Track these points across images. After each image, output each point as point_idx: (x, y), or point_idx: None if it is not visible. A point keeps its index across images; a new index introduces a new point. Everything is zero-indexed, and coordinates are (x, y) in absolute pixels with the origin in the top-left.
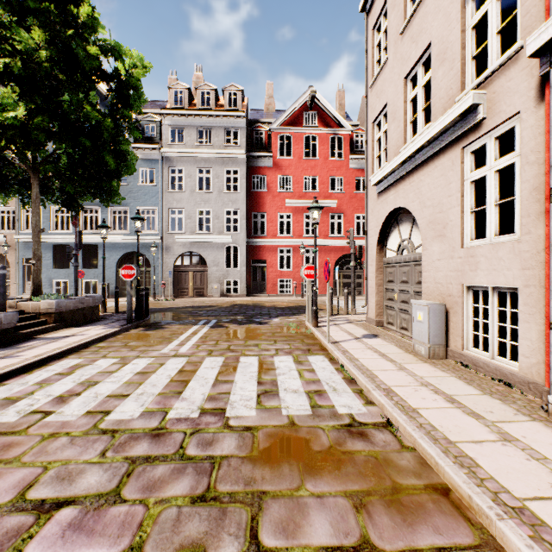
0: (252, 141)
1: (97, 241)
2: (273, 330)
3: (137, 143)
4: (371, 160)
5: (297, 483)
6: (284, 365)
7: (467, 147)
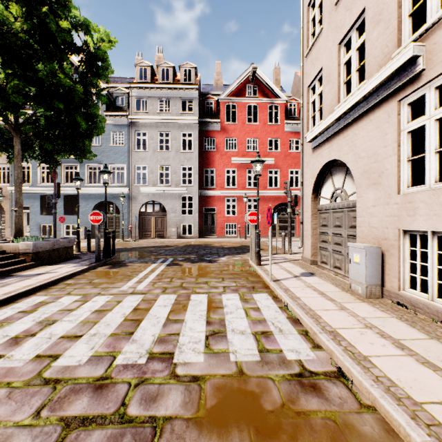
0: (203, 109)
1: (76, 192)
2: (221, 268)
3: (109, 111)
4: (306, 120)
5: None
6: (231, 303)
7: (403, 99)
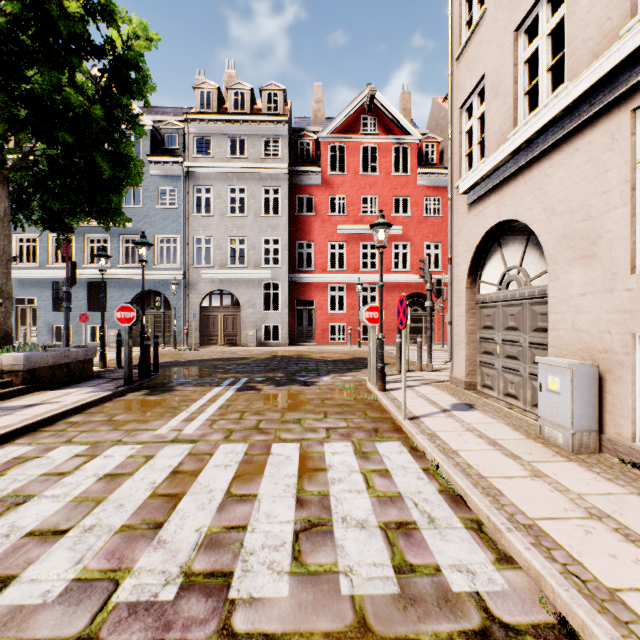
0: (296, 153)
1: (105, 276)
2: (323, 395)
3: (154, 156)
4: (458, 160)
5: None
6: (339, 461)
7: None
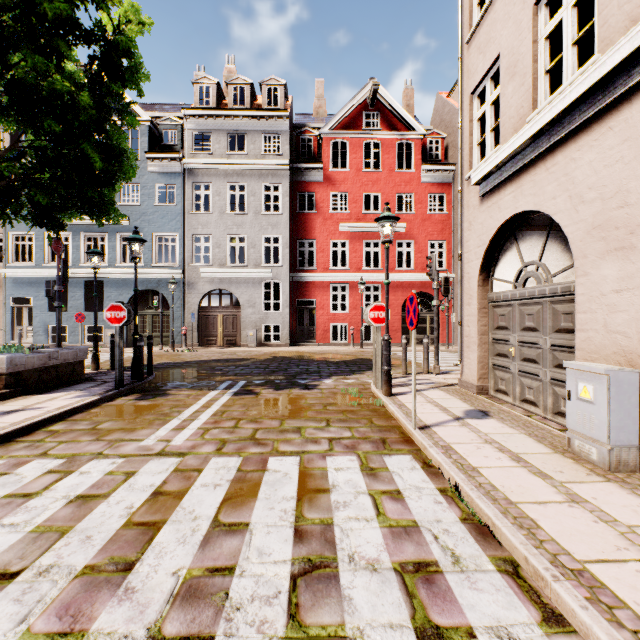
0: (297, 149)
1: (102, 275)
2: (325, 400)
3: (152, 152)
4: (468, 150)
5: None
6: (344, 479)
7: None
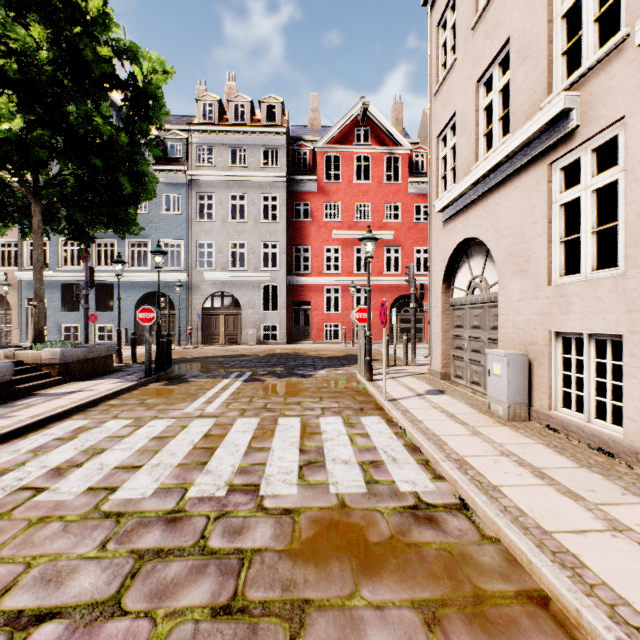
0: (293, 161)
1: (112, 279)
2: (319, 385)
3: (159, 165)
4: (435, 182)
5: (350, 588)
6: (331, 428)
7: (555, 162)
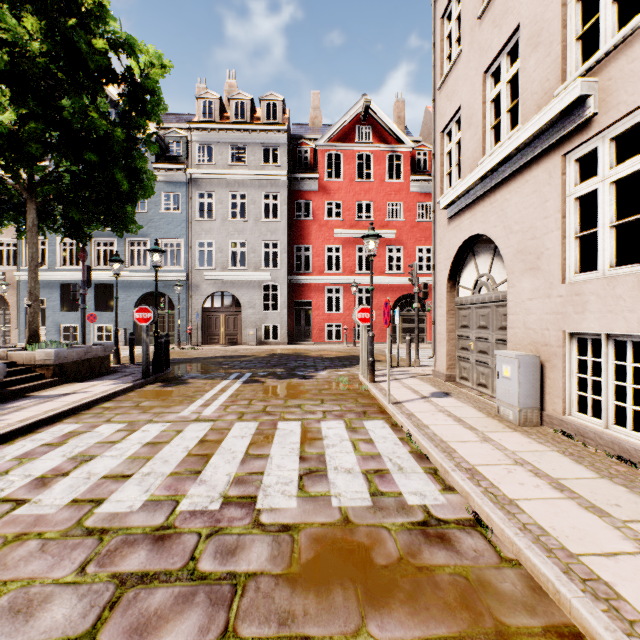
0: (294, 160)
1: (111, 278)
2: (320, 387)
3: (159, 163)
4: (440, 178)
5: (356, 622)
6: (333, 433)
7: (569, 153)
